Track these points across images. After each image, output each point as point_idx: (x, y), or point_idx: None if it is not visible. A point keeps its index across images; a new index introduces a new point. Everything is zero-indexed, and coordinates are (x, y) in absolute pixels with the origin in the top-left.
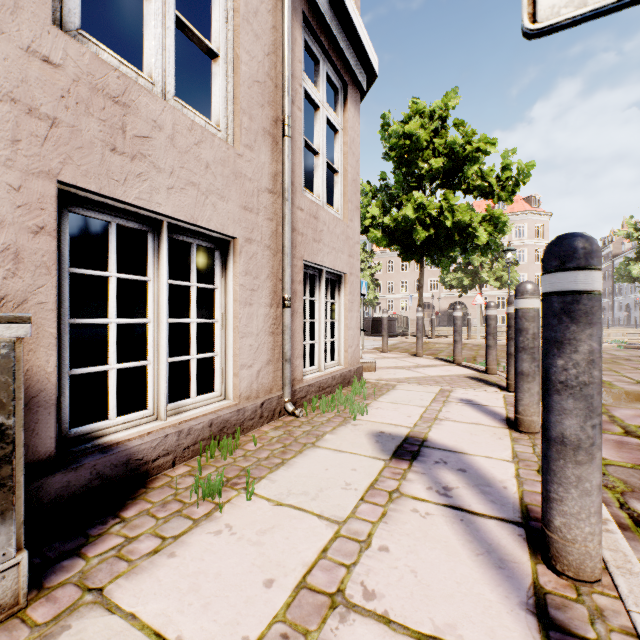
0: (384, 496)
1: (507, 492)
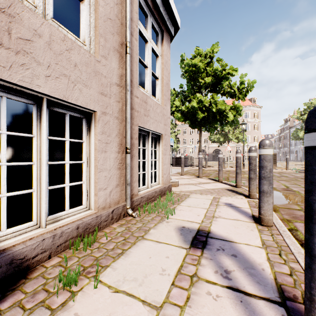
0: (187, 280)
1: (265, 273)
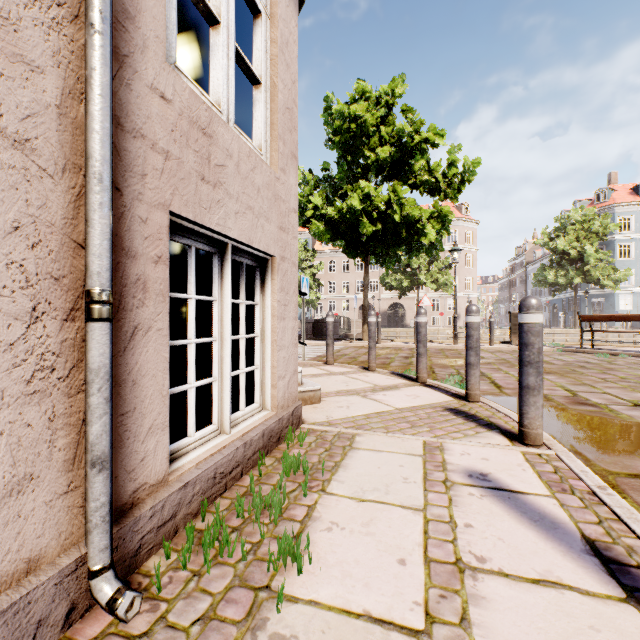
0: None
1: None
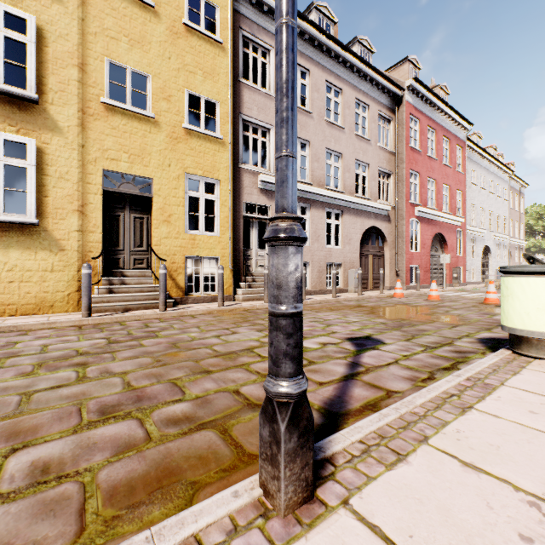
0: None
1: None
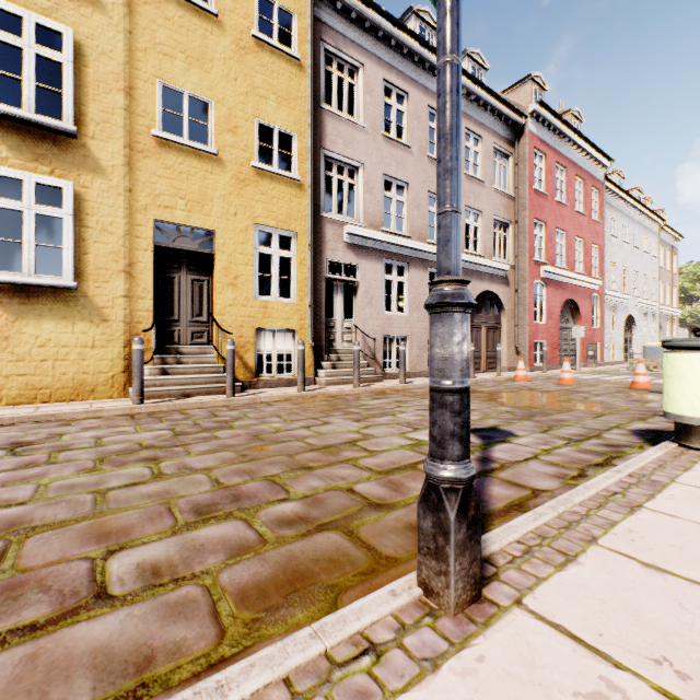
0: None
1: None
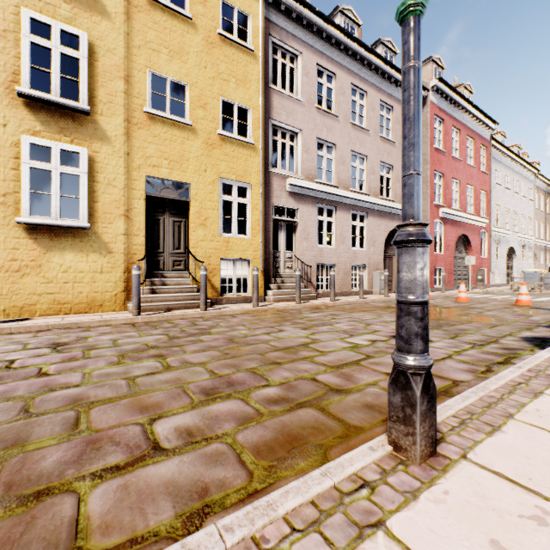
0: None
1: None
